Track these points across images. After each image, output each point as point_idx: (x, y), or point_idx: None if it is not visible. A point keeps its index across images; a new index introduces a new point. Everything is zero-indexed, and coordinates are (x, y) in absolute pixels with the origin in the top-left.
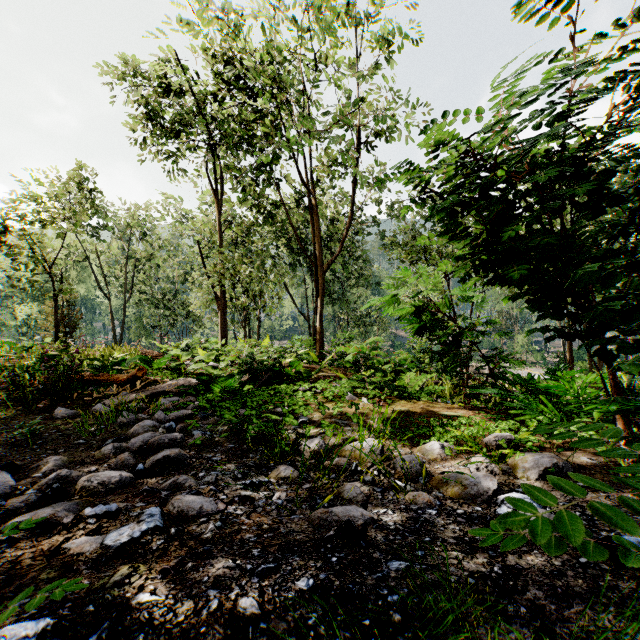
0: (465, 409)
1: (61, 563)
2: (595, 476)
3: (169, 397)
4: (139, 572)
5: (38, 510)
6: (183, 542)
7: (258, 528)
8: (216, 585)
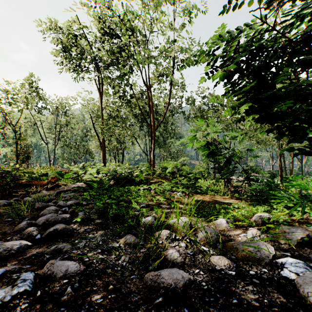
0: (233, 199)
1: None
2: None
3: (69, 193)
4: None
5: None
6: (43, 305)
7: (105, 289)
8: None
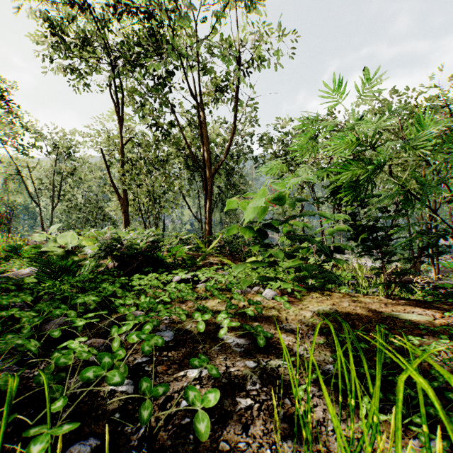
0: (412, 306)
1: None
2: None
3: None
4: None
5: None
6: None
7: None
8: None
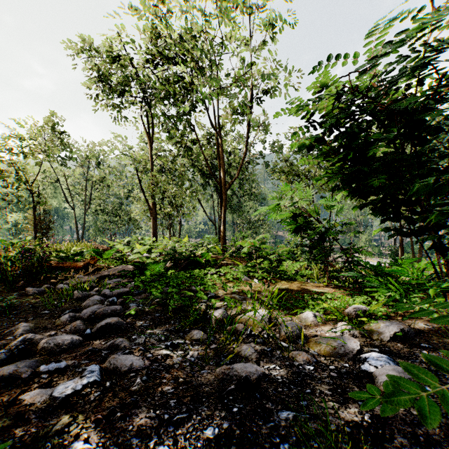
0: (329, 287)
1: (16, 412)
2: (432, 338)
3: (113, 279)
4: (77, 421)
5: (5, 367)
6: (115, 394)
7: (175, 381)
8: (138, 433)
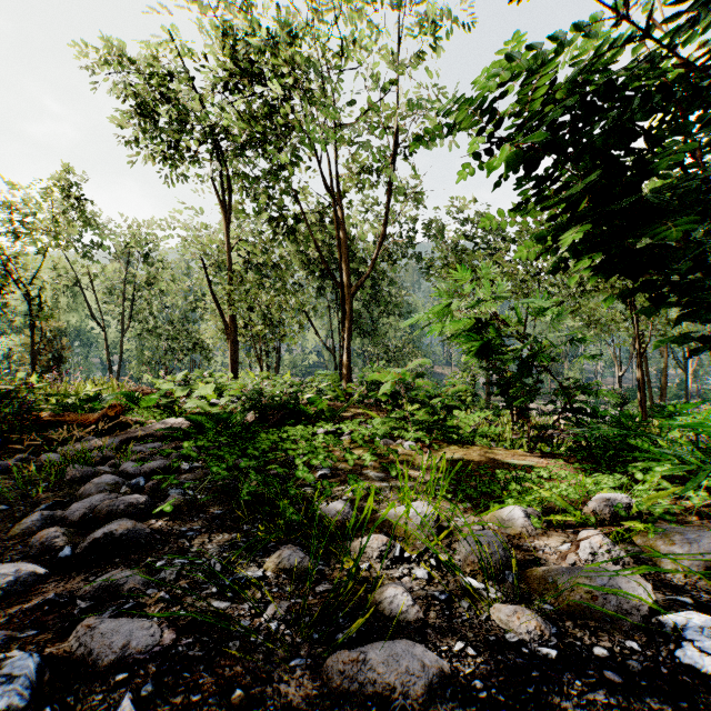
0: (535, 456)
1: None
2: None
3: (151, 443)
4: None
5: None
6: None
7: (222, 699)
8: None
